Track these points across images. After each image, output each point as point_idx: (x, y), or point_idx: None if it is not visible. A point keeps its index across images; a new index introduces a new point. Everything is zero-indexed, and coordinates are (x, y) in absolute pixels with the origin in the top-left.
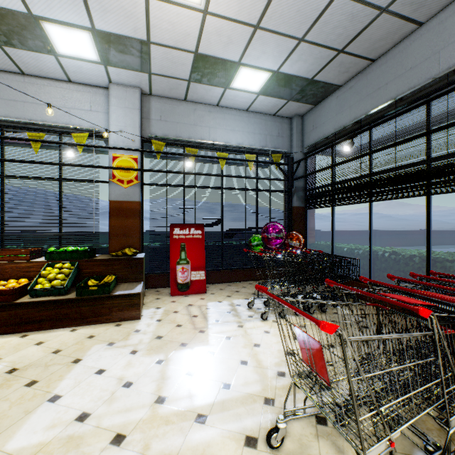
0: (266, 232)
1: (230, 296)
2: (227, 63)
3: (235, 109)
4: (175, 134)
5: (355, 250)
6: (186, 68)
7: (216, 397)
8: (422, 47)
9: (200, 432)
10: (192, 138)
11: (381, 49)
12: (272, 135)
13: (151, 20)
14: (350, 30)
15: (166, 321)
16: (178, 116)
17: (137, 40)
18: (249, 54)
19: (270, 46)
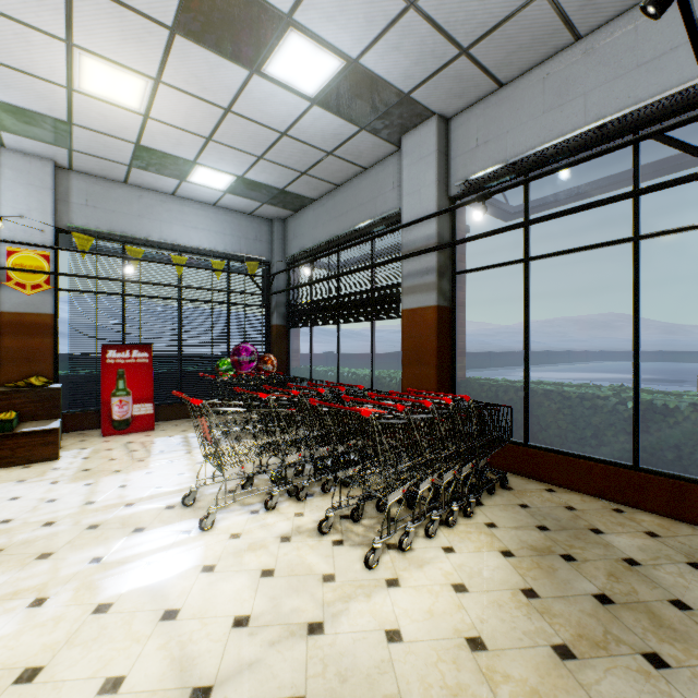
0: (237, 354)
1: (187, 430)
2: (179, 160)
3: (199, 201)
4: (110, 225)
5: (329, 373)
6: (125, 154)
7: (147, 494)
8: (367, 189)
9: (128, 510)
10: (136, 234)
11: (341, 179)
12: (248, 238)
13: (74, 107)
14: (306, 160)
15: (96, 458)
16: (114, 203)
17: (53, 118)
18: (205, 157)
19: (228, 156)
